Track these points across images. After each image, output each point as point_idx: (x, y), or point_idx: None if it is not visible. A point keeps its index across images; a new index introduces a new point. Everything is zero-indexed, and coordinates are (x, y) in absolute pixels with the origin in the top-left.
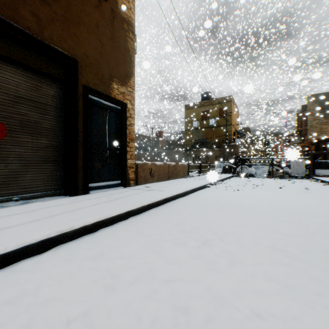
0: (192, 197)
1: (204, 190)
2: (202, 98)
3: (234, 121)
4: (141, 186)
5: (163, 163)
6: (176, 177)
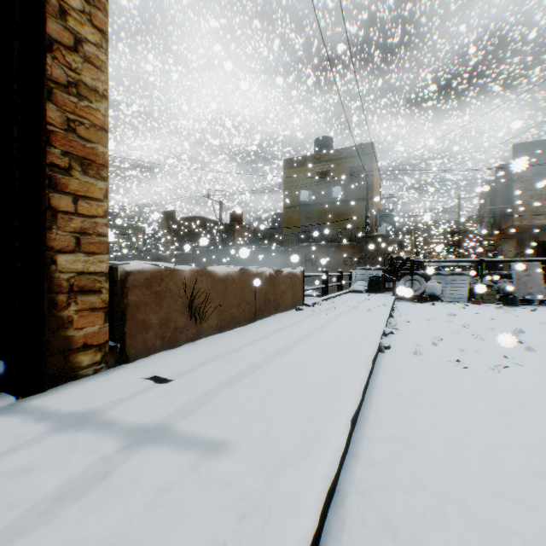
0: (397, 465)
1: (393, 376)
2: (317, 148)
3: (375, 192)
4: (127, 379)
5: (239, 271)
6: (274, 310)
